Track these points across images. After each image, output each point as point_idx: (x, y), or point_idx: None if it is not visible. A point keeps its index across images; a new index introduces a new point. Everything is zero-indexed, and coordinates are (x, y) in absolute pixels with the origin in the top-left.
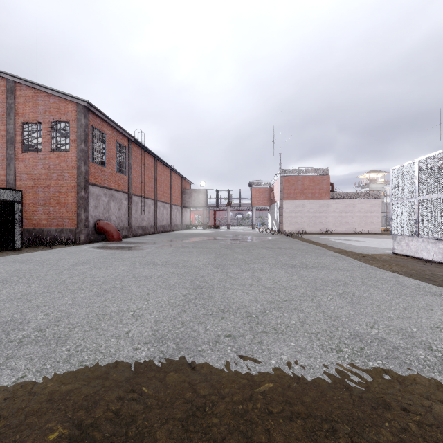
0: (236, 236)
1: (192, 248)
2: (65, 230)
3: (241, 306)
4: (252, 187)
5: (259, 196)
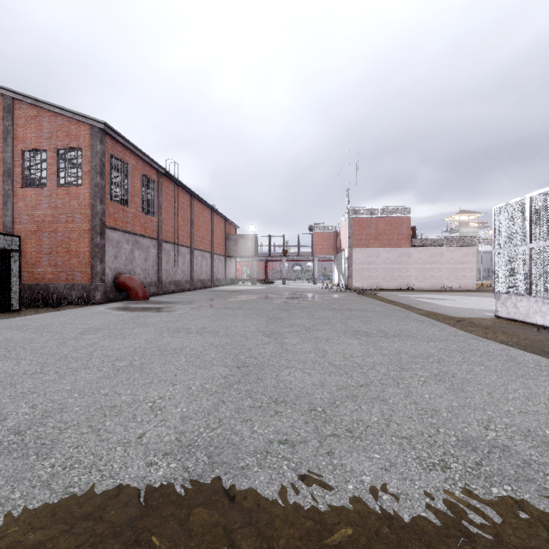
0: (293, 293)
1: (238, 309)
2: (76, 286)
3: (301, 394)
4: (314, 232)
5: (322, 244)
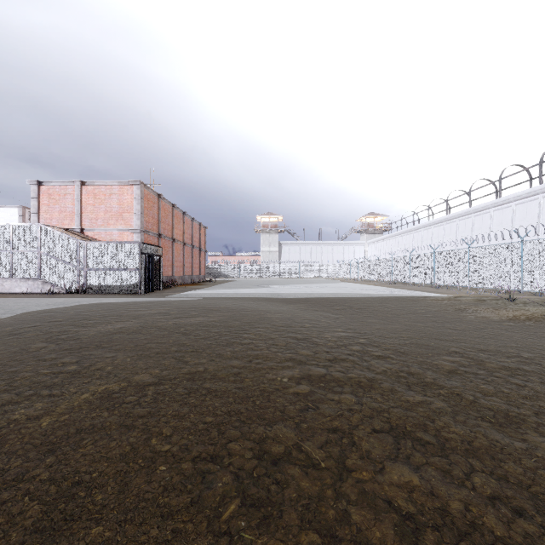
0: None
1: None
2: None
3: None
4: None
5: None
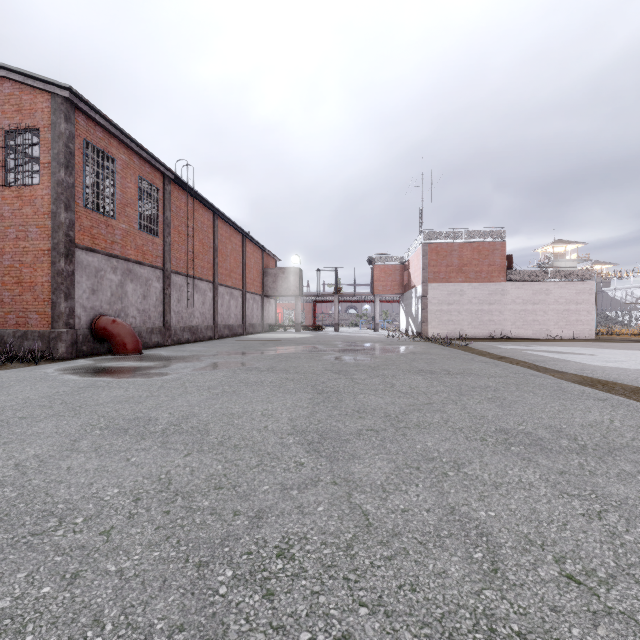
0: (351, 344)
1: (266, 371)
2: (30, 333)
3: None
4: (375, 265)
5: (385, 279)
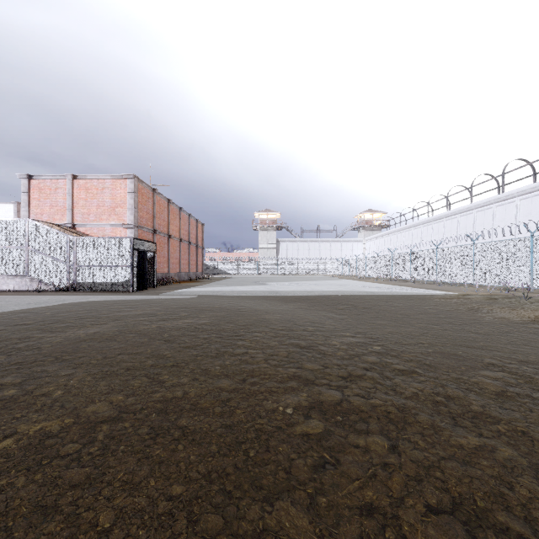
0: None
1: None
2: None
3: None
4: None
5: None
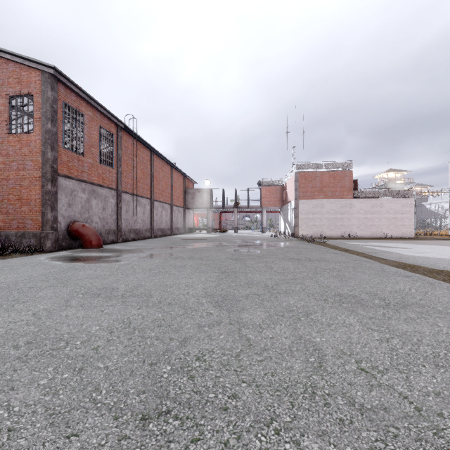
0: (245, 241)
1: (188, 259)
2: (27, 234)
3: None
4: (262, 187)
5: (269, 196)
